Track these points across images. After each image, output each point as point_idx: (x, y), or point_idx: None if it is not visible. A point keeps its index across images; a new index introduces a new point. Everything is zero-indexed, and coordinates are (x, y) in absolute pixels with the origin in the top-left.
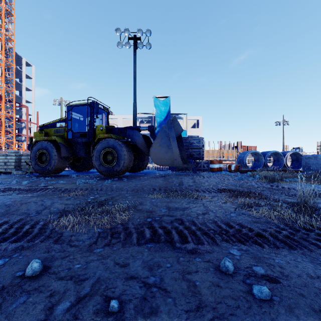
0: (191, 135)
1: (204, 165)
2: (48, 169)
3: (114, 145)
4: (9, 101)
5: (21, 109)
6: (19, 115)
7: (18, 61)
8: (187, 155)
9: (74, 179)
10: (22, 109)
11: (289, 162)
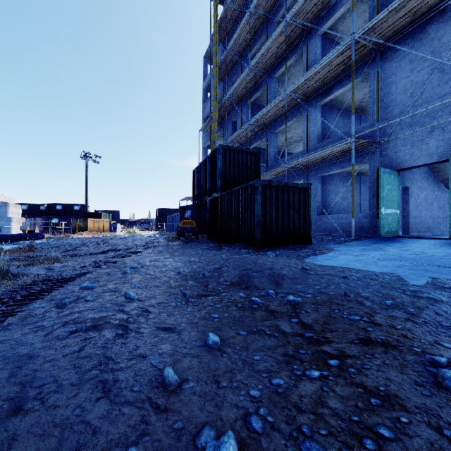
0: None
1: None
2: None
3: None
4: None
5: None
6: None
7: None
8: None
9: None
10: None
11: None
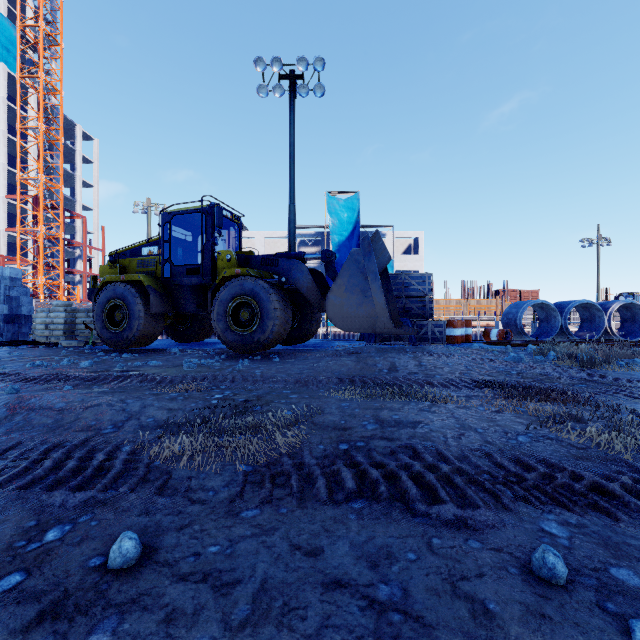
0: (402, 269)
1: (434, 331)
2: (127, 338)
3: (253, 290)
4: (52, 207)
5: (73, 222)
6: (71, 233)
7: (68, 132)
8: (398, 309)
9: (178, 358)
10: (76, 222)
11: (613, 324)
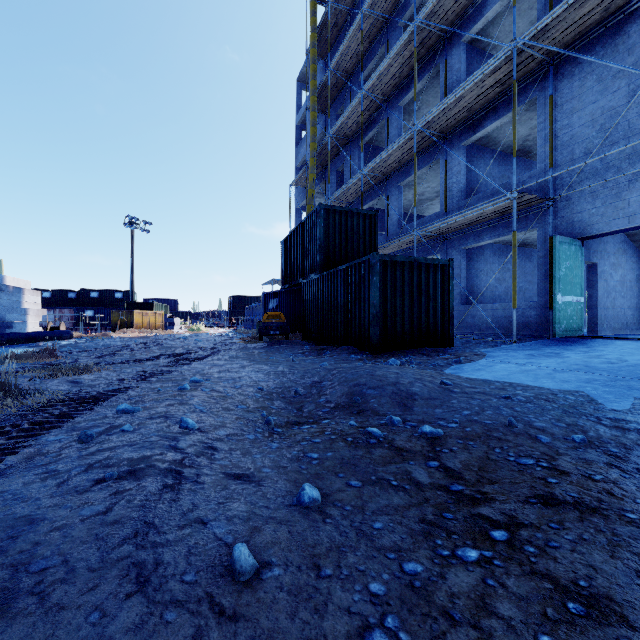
0: None
1: None
2: None
3: None
4: None
5: None
6: None
7: None
8: None
9: None
10: None
11: None
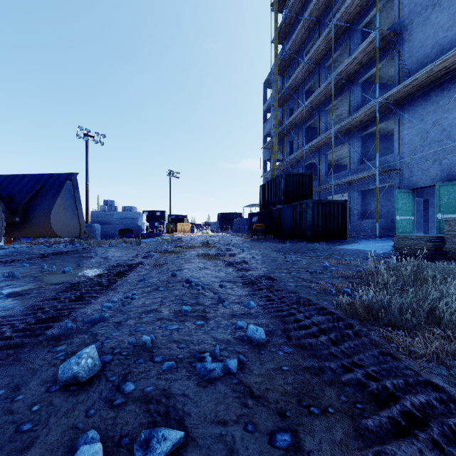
0: None
1: None
2: None
3: None
4: None
5: None
6: None
7: None
8: None
9: None
10: None
11: None
